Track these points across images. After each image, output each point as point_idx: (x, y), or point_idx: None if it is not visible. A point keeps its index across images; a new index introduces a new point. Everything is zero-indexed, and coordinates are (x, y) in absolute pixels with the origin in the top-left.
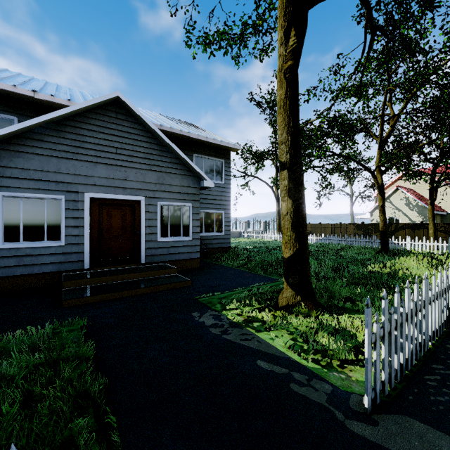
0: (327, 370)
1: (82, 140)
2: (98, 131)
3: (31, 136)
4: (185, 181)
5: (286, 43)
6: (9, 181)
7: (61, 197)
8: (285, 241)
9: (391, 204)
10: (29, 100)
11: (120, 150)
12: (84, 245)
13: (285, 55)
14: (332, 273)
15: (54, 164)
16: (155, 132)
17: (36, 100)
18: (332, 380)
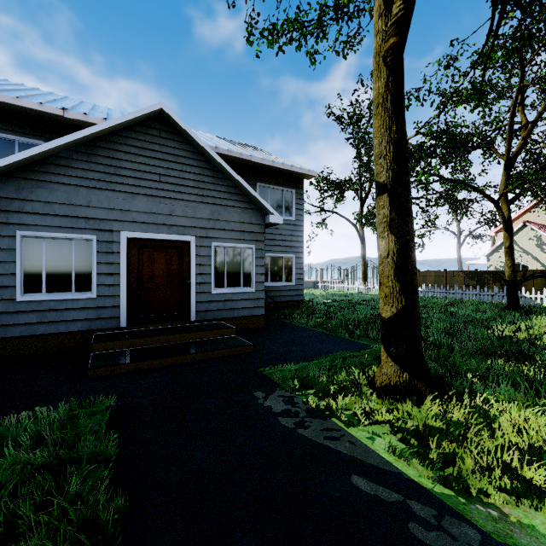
0: (465, 499)
1: (118, 166)
2: (137, 153)
3: (56, 162)
4: (246, 215)
5: (387, 14)
6: (29, 218)
7: (92, 237)
8: (385, 294)
9: (516, 246)
10: (59, 121)
11: (164, 178)
12: (119, 297)
13: (385, 31)
14: (445, 338)
15: (83, 195)
16: (208, 154)
17: (66, 121)
18: (478, 519)
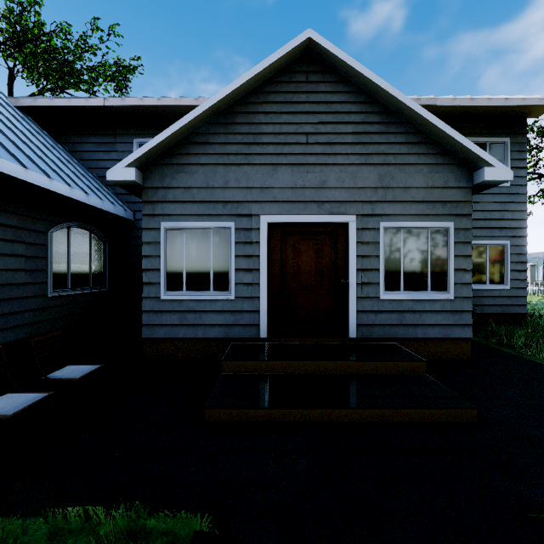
0: None
1: (257, 132)
2: (278, 111)
3: (195, 140)
4: (436, 176)
5: None
6: (171, 207)
7: (229, 224)
8: None
9: None
10: None
11: (313, 137)
12: (259, 299)
13: None
14: None
15: (221, 175)
16: (375, 87)
17: None
18: None
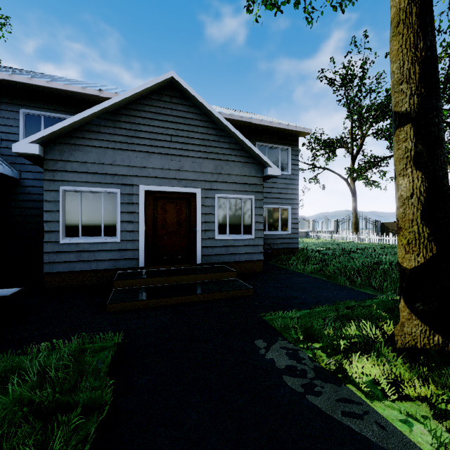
0: None
1: (137, 130)
2: (152, 118)
3: (89, 128)
4: (246, 169)
5: None
6: (69, 175)
7: (116, 190)
8: (407, 241)
9: None
10: (97, 100)
11: (175, 138)
12: (138, 241)
13: None
14: None
15: (110, 156)
16: (212, 114)
17: (102, 100)
18: None
